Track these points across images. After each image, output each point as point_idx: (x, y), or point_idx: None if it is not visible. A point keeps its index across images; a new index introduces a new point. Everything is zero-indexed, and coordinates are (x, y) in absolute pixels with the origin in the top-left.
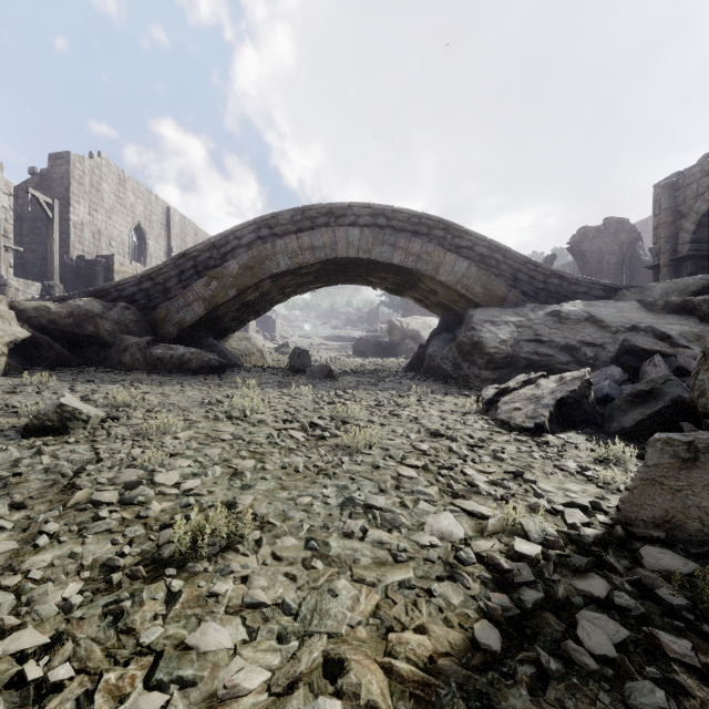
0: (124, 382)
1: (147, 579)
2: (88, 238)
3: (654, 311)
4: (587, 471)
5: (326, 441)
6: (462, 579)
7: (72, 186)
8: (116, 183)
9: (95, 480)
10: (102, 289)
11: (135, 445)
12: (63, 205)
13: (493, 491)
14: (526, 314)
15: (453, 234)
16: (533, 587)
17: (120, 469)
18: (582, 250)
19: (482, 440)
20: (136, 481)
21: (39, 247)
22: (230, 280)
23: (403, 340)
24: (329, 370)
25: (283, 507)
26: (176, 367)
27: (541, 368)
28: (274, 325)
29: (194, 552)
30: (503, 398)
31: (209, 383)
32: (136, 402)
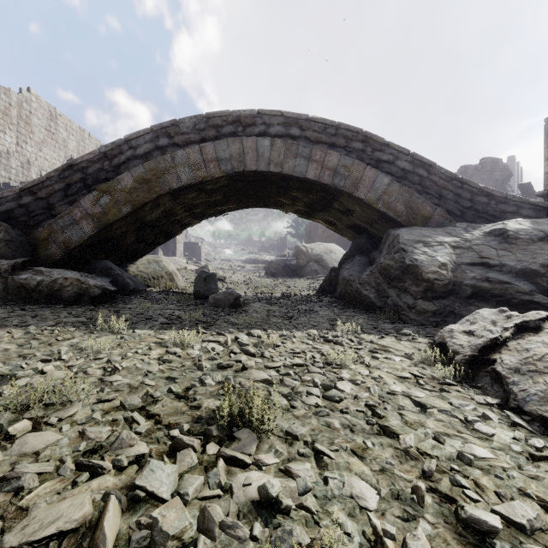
0: None
1: None
2: (15, 167)
3: None
4: None
5: None
6: None
7: None
8: (47, 118)
9: None
10: None
11: None
12: None
13: None
14: (460, 233)
15: (373, 146)
16: None
17: None
18: None
19: None
20: None
21: None
22: (124, 195)
23: (308, 263)
24: (235, 298)
25: None
26: (45, 296)
27: (493, 298)
28: (199, 250)
29: None
30: (500, 357)
31: (61, 323)
32: None
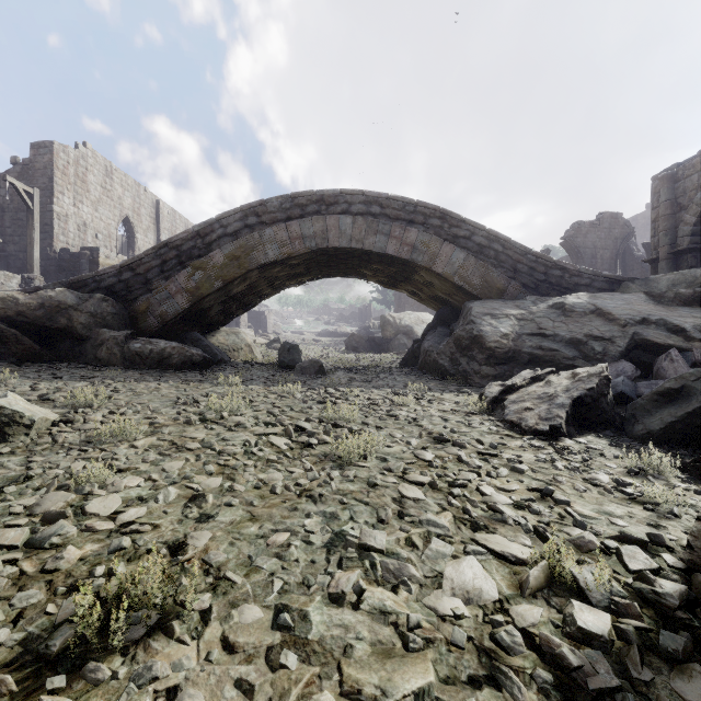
0: (95, 379)
1: (16, 697)
2: (72, 230)
3: (663, 304)
4: (625, 486)
5: (312, 449)
6: (510, 686)
7: (56, 176)
8: (103, 174)
9: (9, 508)
10: (79, 280)
11: (80, 457)
12: (46, 196)
13: (522, 519)
14: (528, 306)
15: (450, 223)
16: (620, 700)
17: (47, 491)
18: (576, 245)
19: (493, 446)
20: (58, 512)
21: (21, 239)
22: (216, 271)
23: (396, 336)
24: (320, 366)
25: (248, 551)
26: (156, 362)
27: (545, 363)
28: (266, 320)
29: (106, 636)
30: (510, 396)
31: (189, 380)
32: (100, 402)
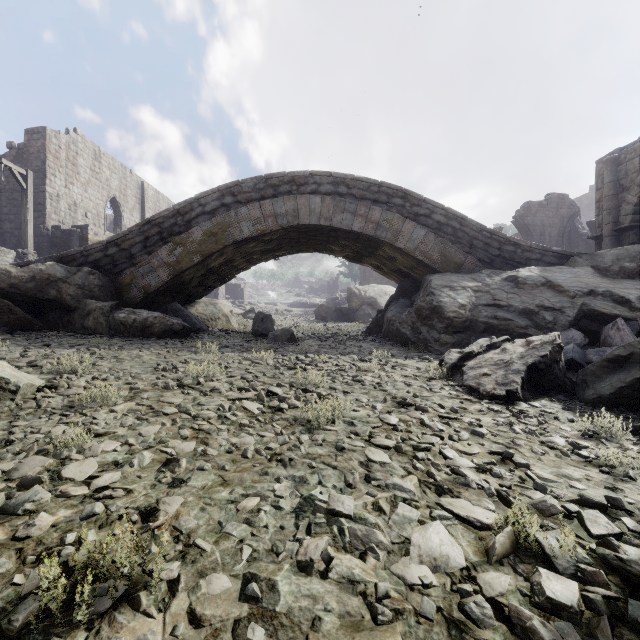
0: (81, 347)
1: None
2: (64, 209)
3: (608, 277)
4: (581, 449)
5: (283, 413)
6: None
7: (48, 160)
8: (92, 158)
9: None
10: (68, 255)
11: (61, 422)
12: (39, 177)
13: (485, 482)
14: (483, 279)
15: (412, 202)
16: None
17: (26, 455)
18: (526, 224)
19: (454, 410)
20: (34, 477)
21: (16, 217)
22: (195, 246)
23: (361, 306)
24: (291, 334)
25: (219, 517)
26: (139, 331)
27: (499, 332)
28: (242, 292)
29: (72, 608)
30: (468, 362)
31: (169, 348)
32: (85, 368)
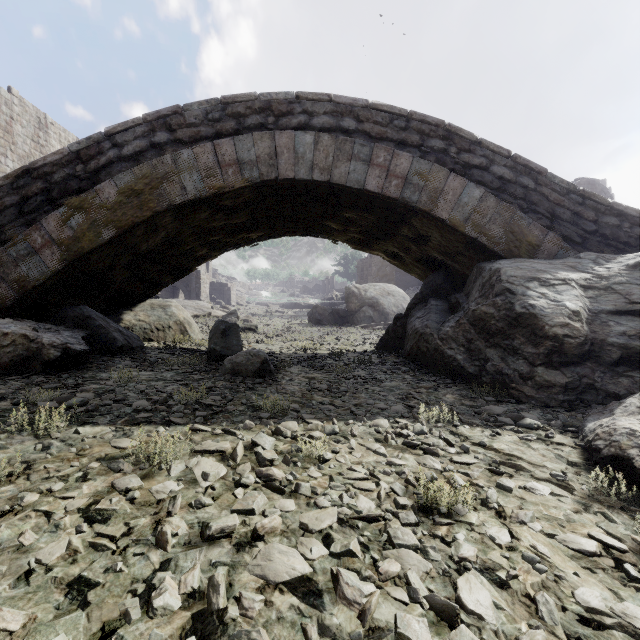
0: None
1: None
2: None
3: None
4: None
5: None
6: None
7: None
8: (35, 126)
9: None
10: None
11: None
12: None
13: None
14: (589, 267)
15: (459, 145)
16: None
17: None
18: None
19: None
20: None
21: None
22: (104, 213)
23: (361, 308)
24: (262, 361)
25: None
26: None
27: None
28: (229, 292)
29: None
30: None
31: None
32: None
